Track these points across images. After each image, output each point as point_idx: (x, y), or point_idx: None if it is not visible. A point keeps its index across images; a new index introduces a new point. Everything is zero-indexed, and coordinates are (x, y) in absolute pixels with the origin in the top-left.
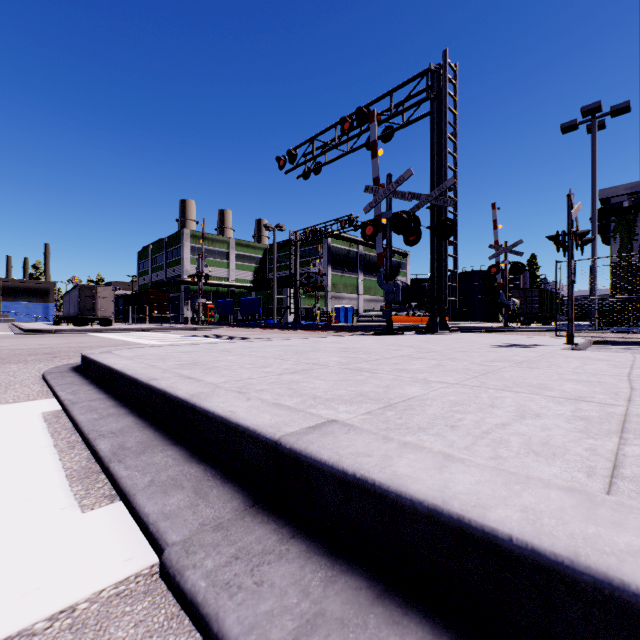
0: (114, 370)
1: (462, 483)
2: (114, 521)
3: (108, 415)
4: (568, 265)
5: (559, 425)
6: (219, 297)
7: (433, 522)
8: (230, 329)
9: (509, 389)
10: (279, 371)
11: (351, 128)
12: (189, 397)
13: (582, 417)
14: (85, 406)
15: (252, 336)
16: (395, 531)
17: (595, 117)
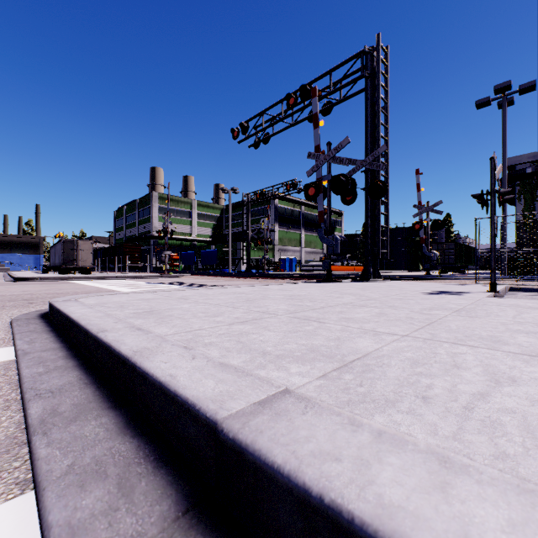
0: (71, 319)
1: (489, 528)
2: (14, 527)
3: (54, 368)
4: (491, 221)
5: None
6: (183, 250)
7: None
8: (191, 277)
9: (463, 343)
10: (230, 320)
11: (295, 103)
12: (131, 354)
13: None
14: (35, 357)
15: (210, 283)
16: None
17: (505, 94)
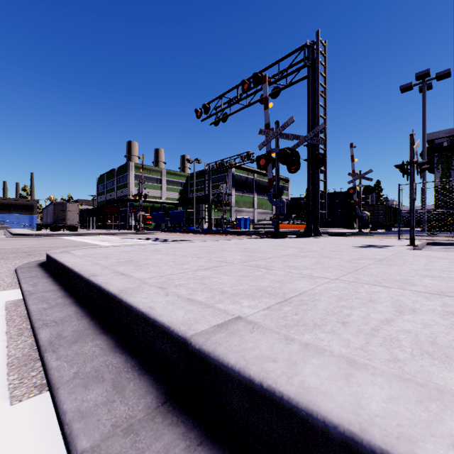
0: (66, 267)
1: (374, 400)
2: (37, 415)
3: (55, 305)
4: (410, 186)
5: (437, 321)
6: (154, 210)
7: (350, 452)
8: (162, 233)
9: (380, 284)
10: (195, 268)
11: (249, 88)
12: (118, 292)
13: (453, 312)
14: (39, 297)
15: (177, 239)
16: (305, 451)
17: (425, 81)
